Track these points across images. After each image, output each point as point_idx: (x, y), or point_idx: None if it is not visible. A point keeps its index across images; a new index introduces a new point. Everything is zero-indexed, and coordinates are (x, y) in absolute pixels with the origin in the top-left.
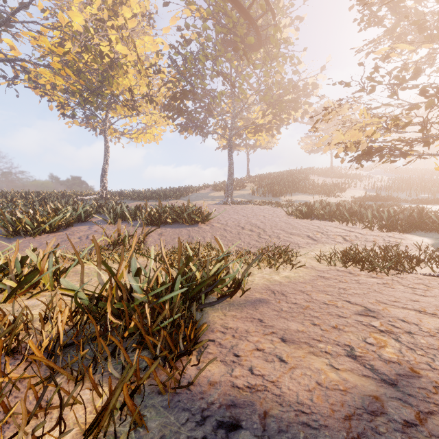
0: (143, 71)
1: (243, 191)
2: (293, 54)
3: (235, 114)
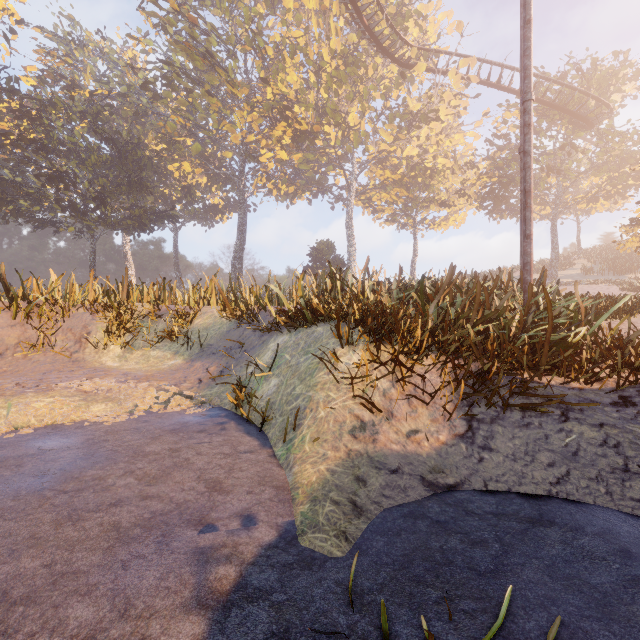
0: (457, 172)
1: (571, 270)
2: (634, 130)
3: (560, 191)
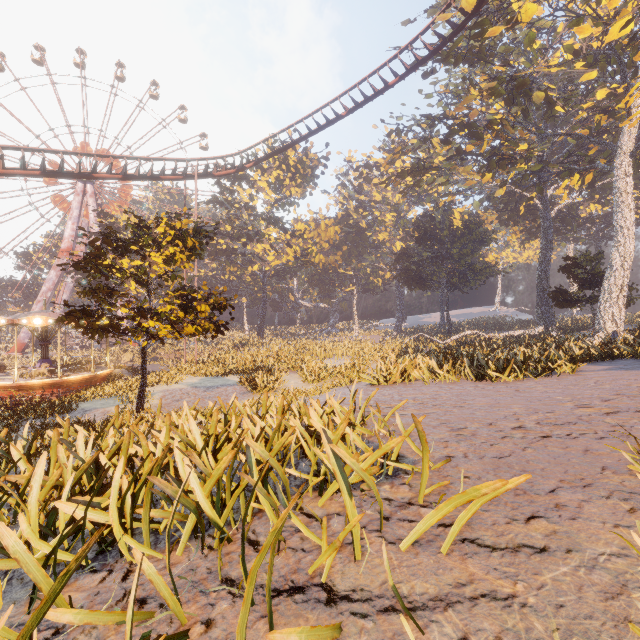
0: None
1: None
2: None
3: None
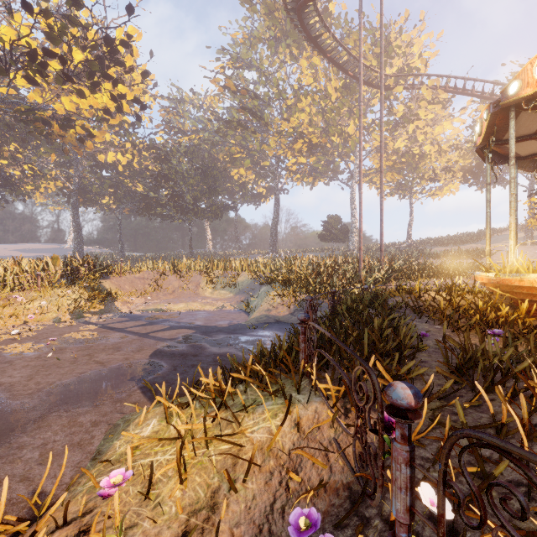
0: (442, 154)
1: None
2: None
3: None
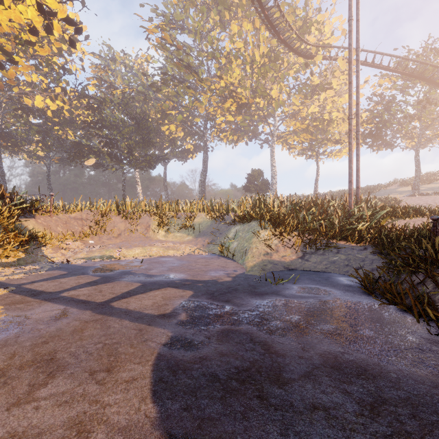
0: (346, 120)
1: (434, 184)
2: None
3: (422, 130)
